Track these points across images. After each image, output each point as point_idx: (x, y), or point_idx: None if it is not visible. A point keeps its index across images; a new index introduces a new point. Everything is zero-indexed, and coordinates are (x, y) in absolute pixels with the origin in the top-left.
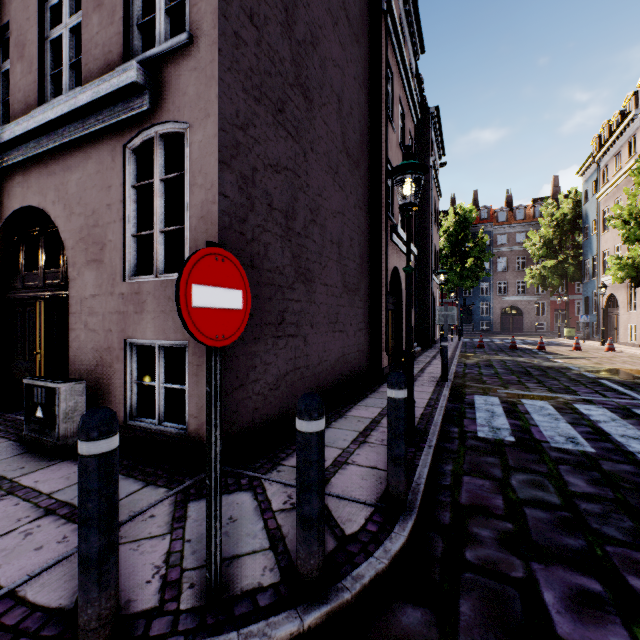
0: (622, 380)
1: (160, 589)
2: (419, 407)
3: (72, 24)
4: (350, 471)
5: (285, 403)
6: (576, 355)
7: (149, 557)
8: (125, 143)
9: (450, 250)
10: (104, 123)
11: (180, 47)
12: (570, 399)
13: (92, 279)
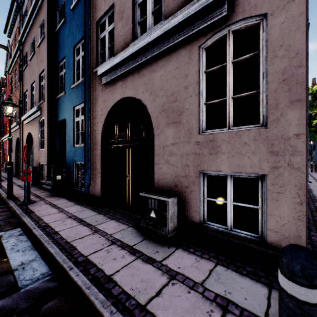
0: None
1: None
2: None
3: None
4: None
5: None
6: None
7: None
8: (200, 44)
9: None
10: (185, 35)
11: None
12: None
13: (172, 134)
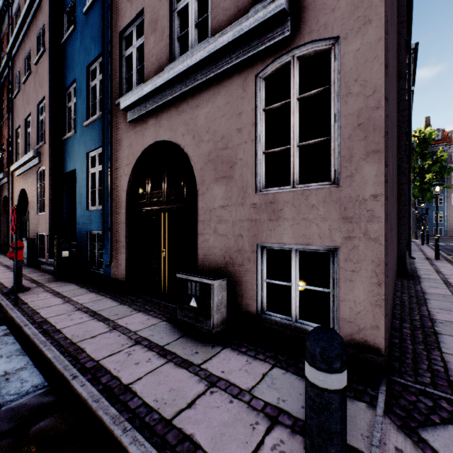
0: None
1: None
2: None
3: None
4: None
5: (391, 306)
6: None
7: None
8: (257, 73)
9: None
10: (238, 59)
11: None
12: None
13: (221, 193)
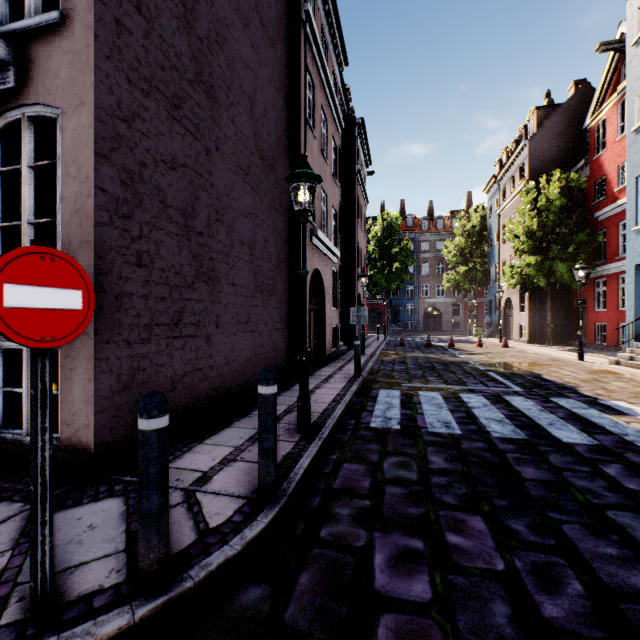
0: (504, 371)
1: None
2: (325, 403)
3: None
4: (235, 467)
5: (183, 405)
6: (477, 351)
7: None
8: None
9: (379, 254)
10: None
11: (51, 25)
12: (458, 389)
13: None
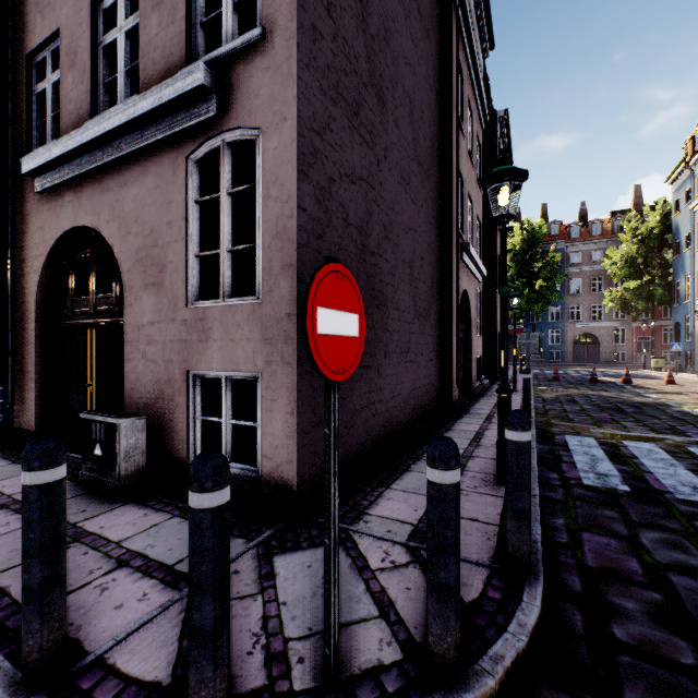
0: None
1: (265, 663)
2: None
3: (127, 27)
4: None
5: (360, 443)
6: (671, 389)
7: (244, 622)
8: (188, 154)
9: (516, 271)
10: (165, 133)
11: (251, 44)
12: (681, 441)
13: (151, 304)
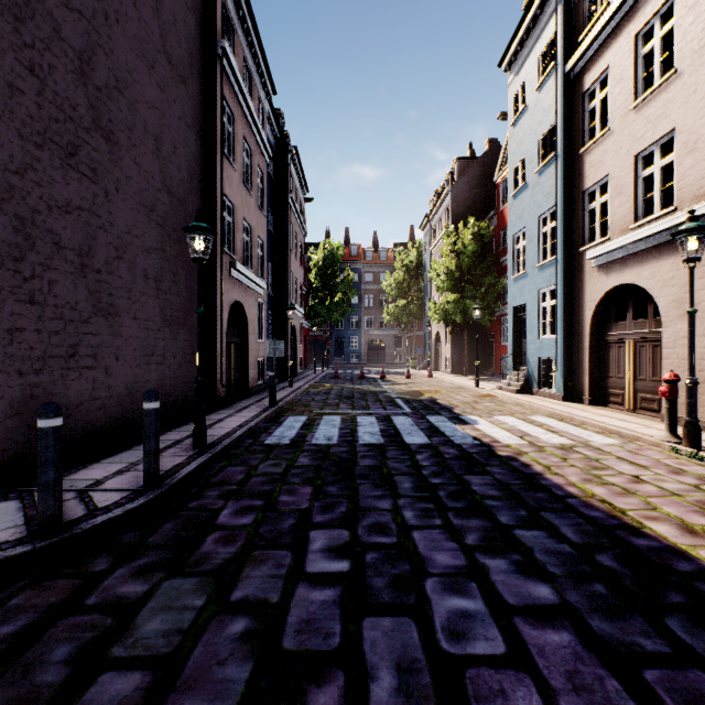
0: (410, 398)
1: None
2: (230, 428)
3: None
4: (128, 475)
5: (79, 432)
6: (403, 381)
7: None
8: None
9: (321, 284)
10: None
11: None
12: (360, 413)
13: None
